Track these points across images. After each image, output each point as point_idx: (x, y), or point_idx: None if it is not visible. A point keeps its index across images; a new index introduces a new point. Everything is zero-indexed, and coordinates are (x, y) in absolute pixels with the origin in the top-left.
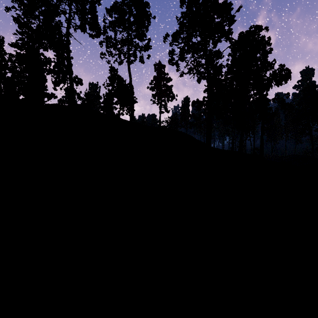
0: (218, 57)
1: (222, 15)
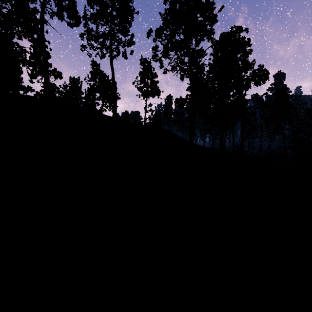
0: (201, 55)
1: (205, 13)
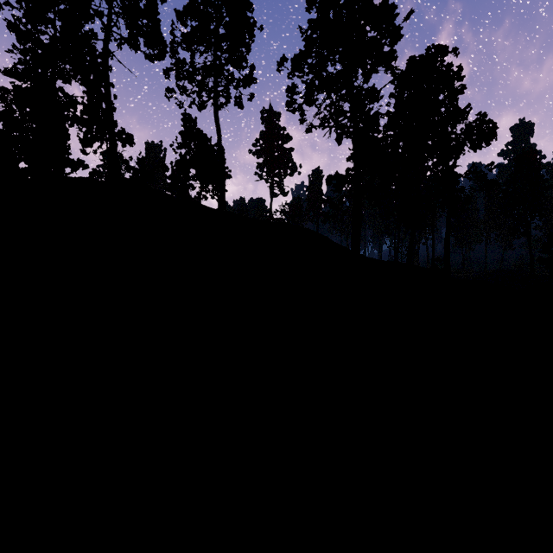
0: (372, 100)
1: (380, 25)
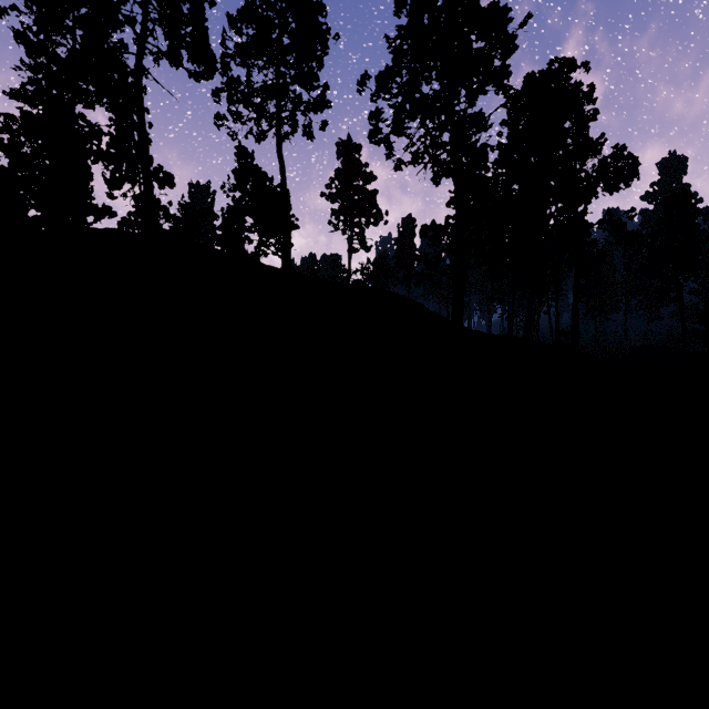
0: (479, 128)
1: (489, 33)
